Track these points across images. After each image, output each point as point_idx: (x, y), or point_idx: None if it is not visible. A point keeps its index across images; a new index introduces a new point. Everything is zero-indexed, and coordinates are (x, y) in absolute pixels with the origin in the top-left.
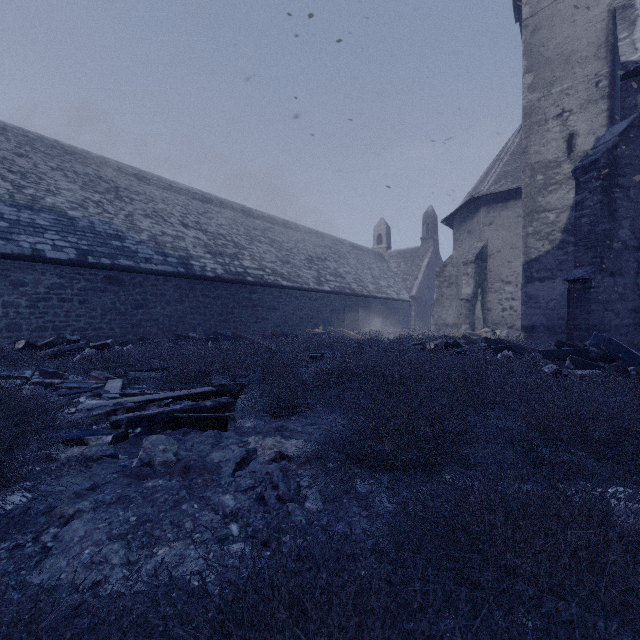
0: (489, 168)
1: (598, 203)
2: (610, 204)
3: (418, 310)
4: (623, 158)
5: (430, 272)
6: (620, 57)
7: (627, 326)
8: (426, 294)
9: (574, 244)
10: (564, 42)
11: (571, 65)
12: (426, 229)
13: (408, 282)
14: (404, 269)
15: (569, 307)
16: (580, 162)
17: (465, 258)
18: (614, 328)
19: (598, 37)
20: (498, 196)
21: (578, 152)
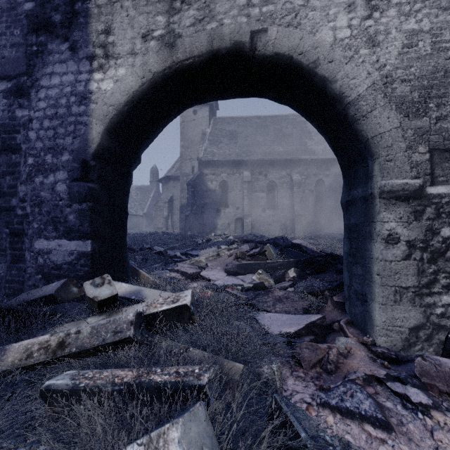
0: (176, 162)
1: (191, 195)
2: (194, 195)
3: (147, 220)
4: (197, 183)
5: (154, 200)
6: (198, 154)
7: (198, 228)
8: (152, 212)
9: (187, 205)
10: (191, 136)
11: (193, 144)
12: (153, 176)
13: (142, 205)
14: (140, 197)
15: (185, 223)
16: (188, 182)
17: (165, 200)
18: (195, 228)
19: (200, 138)
20: (177, 176)
21: (195, 173)
